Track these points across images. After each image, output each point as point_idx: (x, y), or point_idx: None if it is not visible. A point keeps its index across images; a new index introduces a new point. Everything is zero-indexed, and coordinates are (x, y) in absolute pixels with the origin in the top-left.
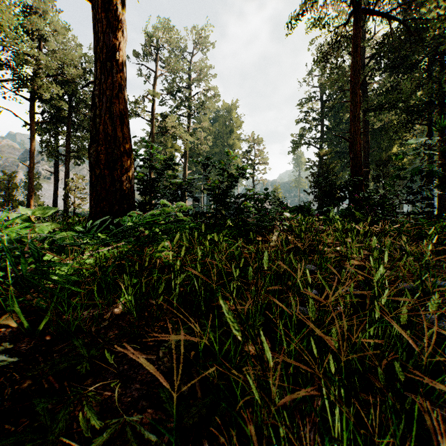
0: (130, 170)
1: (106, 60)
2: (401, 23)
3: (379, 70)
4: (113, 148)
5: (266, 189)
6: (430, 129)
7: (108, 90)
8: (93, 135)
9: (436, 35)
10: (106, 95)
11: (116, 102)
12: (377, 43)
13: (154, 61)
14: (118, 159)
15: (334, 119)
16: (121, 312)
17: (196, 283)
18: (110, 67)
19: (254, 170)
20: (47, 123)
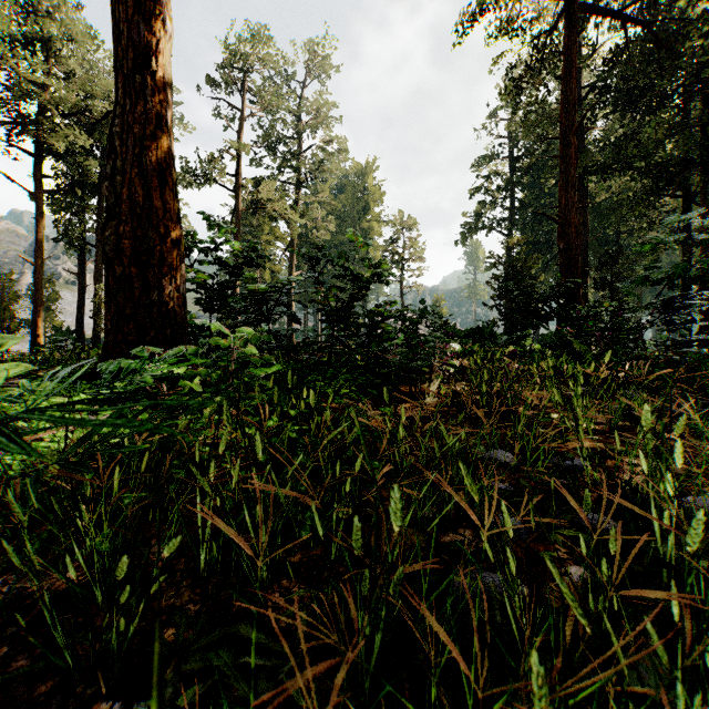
0: (178, 267)
1: (135, 73)
2: (644, 27)
3: (604, 109)
4: (145, 229)
5: (421, 300)
6: (687, 205)
7: (137, 124)
8: (110, 205)
9: (698, 50)
10: (133, 134)
11: (152, 147)
12: (603, 61)
13: (240, 94)
14: (154, 249)
15: (530, 189)
16: (78, 583)
17: (248, 518)
18: (141, 85)
19: (402, 270)
20: (65, 194)
